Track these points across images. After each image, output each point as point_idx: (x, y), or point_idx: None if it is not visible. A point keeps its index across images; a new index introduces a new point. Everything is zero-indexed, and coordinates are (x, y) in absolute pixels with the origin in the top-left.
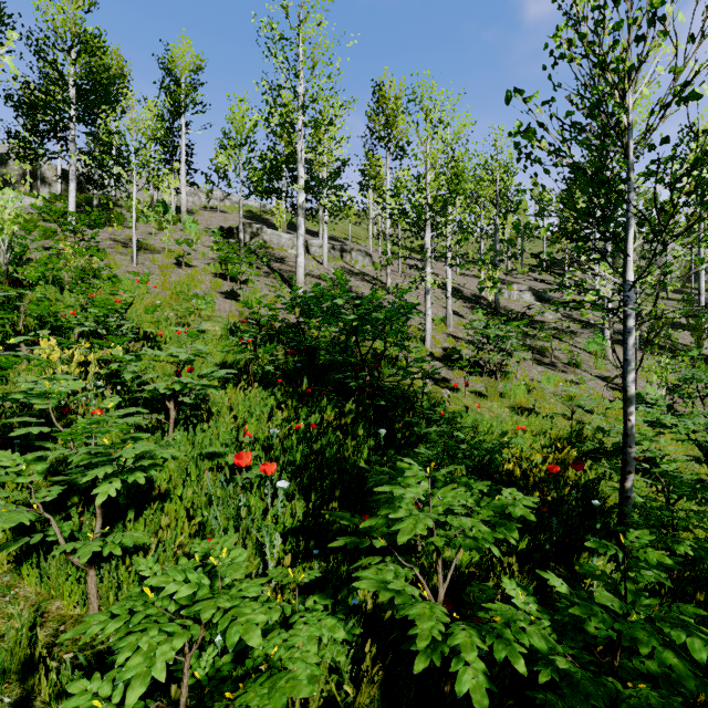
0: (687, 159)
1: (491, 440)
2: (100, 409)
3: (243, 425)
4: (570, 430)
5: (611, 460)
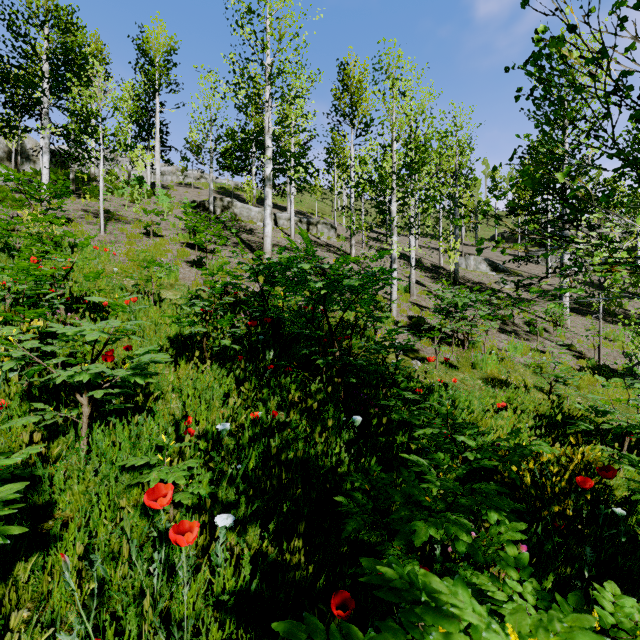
0: (638, 136)
1: (472, 420)
2: (3, 400)
3: (186, 417)
4: (550, 406)
5: (608, 445)
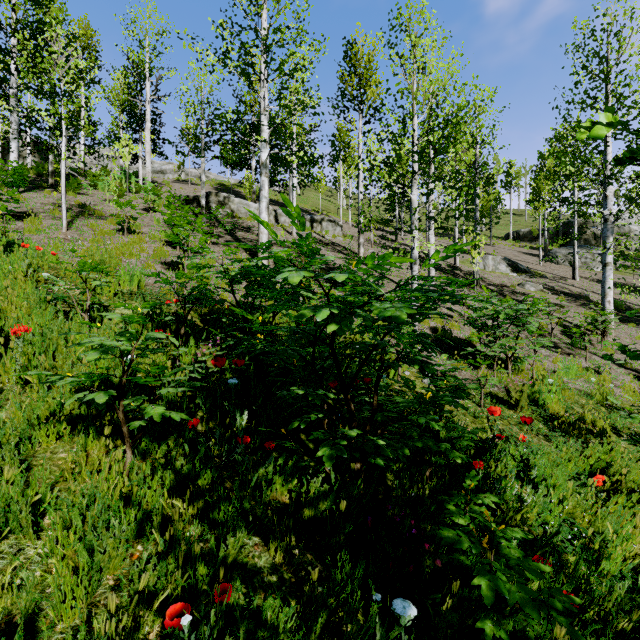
0: None
1: (566, 516)
2: None
3: None
4: None
5: None
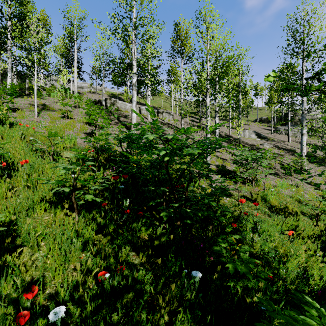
0: None
1: (274, 247)
2: None
3: (27, 291)
4: (320, 230)
5: None
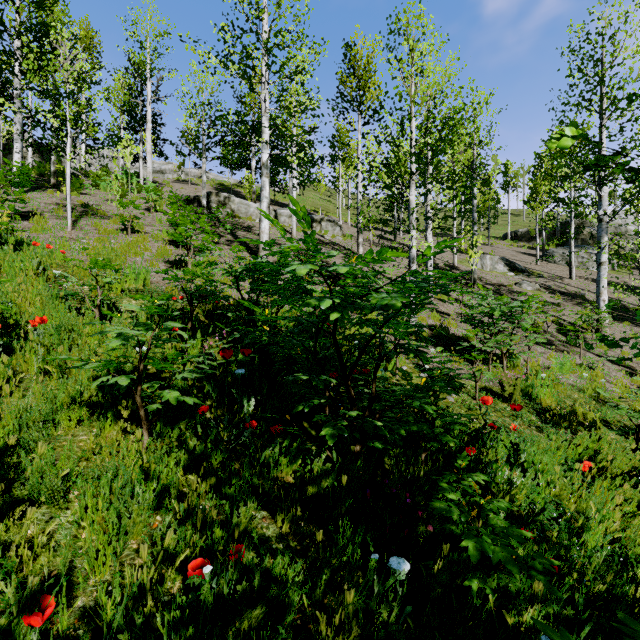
0: None
1: (553, 497)
2: None
3: (29, 612)
4: None
5: None
